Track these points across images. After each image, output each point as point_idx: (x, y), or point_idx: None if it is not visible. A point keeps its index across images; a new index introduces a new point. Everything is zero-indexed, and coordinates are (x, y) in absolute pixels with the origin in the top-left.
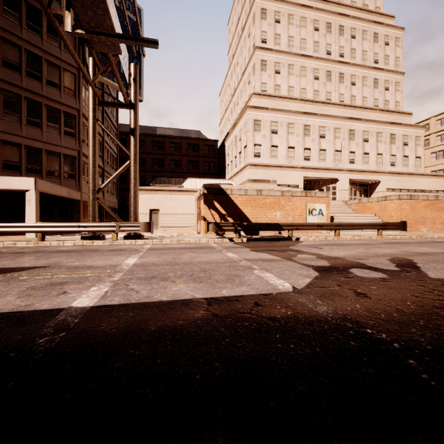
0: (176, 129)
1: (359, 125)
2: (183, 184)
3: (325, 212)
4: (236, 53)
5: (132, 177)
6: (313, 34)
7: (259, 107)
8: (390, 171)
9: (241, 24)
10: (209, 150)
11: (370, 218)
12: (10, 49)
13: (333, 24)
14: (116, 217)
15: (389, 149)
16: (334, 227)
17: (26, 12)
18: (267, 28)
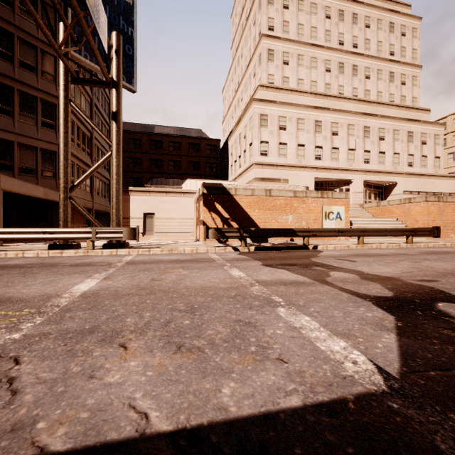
0: (176, 127)
1: (374, 122)
2: (182, 185)
3: (344, 216)
4: (241, 45)
5: (113, 171)
6: (325, 22)
7: (266, 100)
8: (408, 171)
9: (245, 14)
10: (211, 150)
11: (392, 223)
12: None
13: (346, 12)
14: (93, 221)
15: (406, 148)
16: (357, 234)
17: None
18: (274, 14)
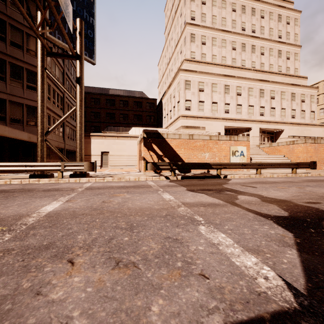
0: (124, 90)
1: (267, 86)
2: (129, 131)
3: (246, 153)
4: (171, 31)
5: (77, 121)
6: (232, 14)
7: (189, 70)
8: (291, 122)
9: (174, 9)
10: (150, 106)
11: (281, 159)
12: None
13: (247, 7)
14: (63, 157)
15: (290, 105)
16: (256, 166)
17: None
18: (195, 8)
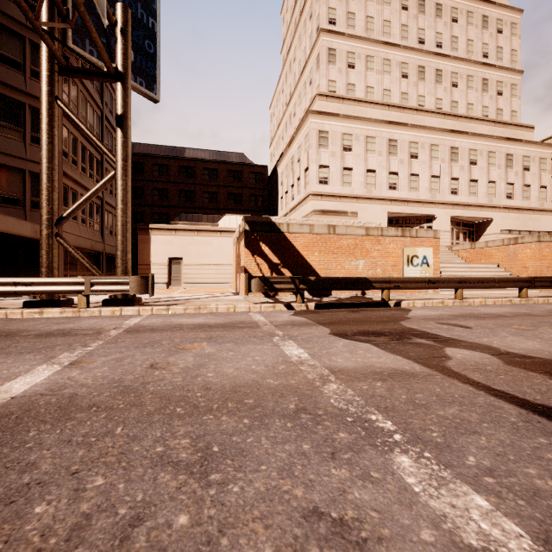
0: (211, 151)
1: (463, 142)
2: (218, 222)
3: (432, 261)
4: (293, 46)
5: (118, 198)
6: (401, 14)
7: (326, 112)
8: (506, 205)
9: (298, 8)
10: (255, 179)
11: (493, 271)
12: None
13: (427, 2)
14: (90, 267)
15: (504, 175)
16: (454, 285)
17: None
18: (336, 3)
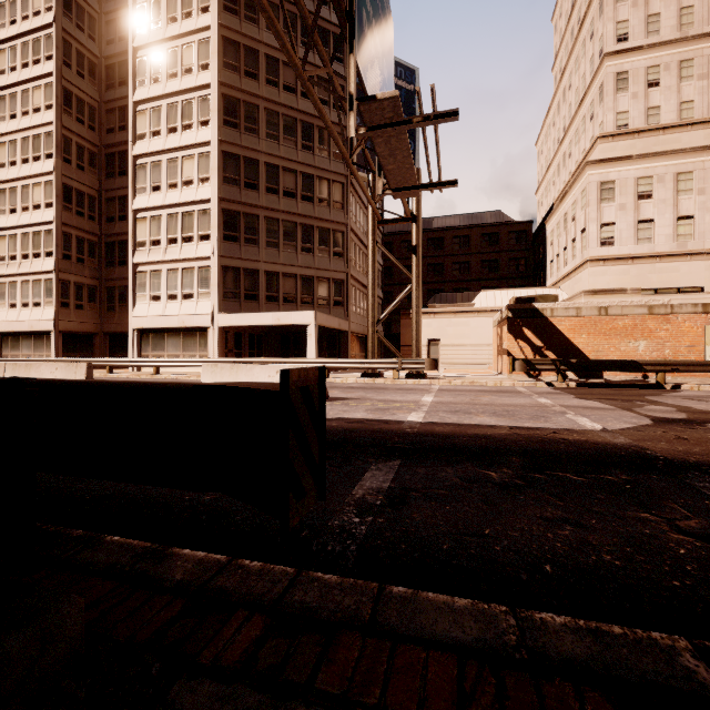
0: (462, 215)
1: None
2: (474, 300)
3: None
4: (568, 69)
5: (414, 304)
6: None
7: (611, 158)
8: None
9: (577, 14)
10: (516, 239)
11: None
12: (289, 177)
13: None
14: (396, 352)
15: None
16: None
17: (301, 132)
18: (629, 12)
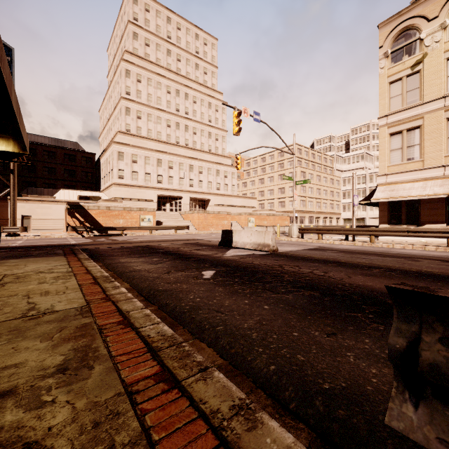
0: (51, 138)
1: (196, 162)
2: (56, 194)
3: (152, 220)
4: (111, 88)
5: (12, 199)
6: (167, 95)
7: (123, 143)
8: (216, 193)
9: (116, 62)
10: (86, 161)
11: (185, 223)
12: None
13: (181, 91)
14: None
15: (216, 179)
16: (148, 229)
17: None
18: (131, 84)
